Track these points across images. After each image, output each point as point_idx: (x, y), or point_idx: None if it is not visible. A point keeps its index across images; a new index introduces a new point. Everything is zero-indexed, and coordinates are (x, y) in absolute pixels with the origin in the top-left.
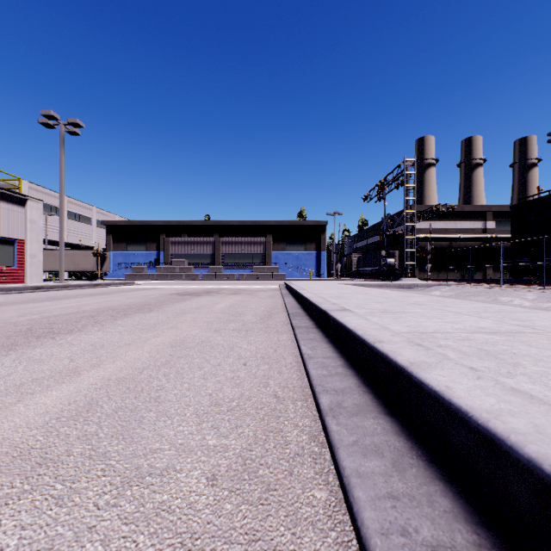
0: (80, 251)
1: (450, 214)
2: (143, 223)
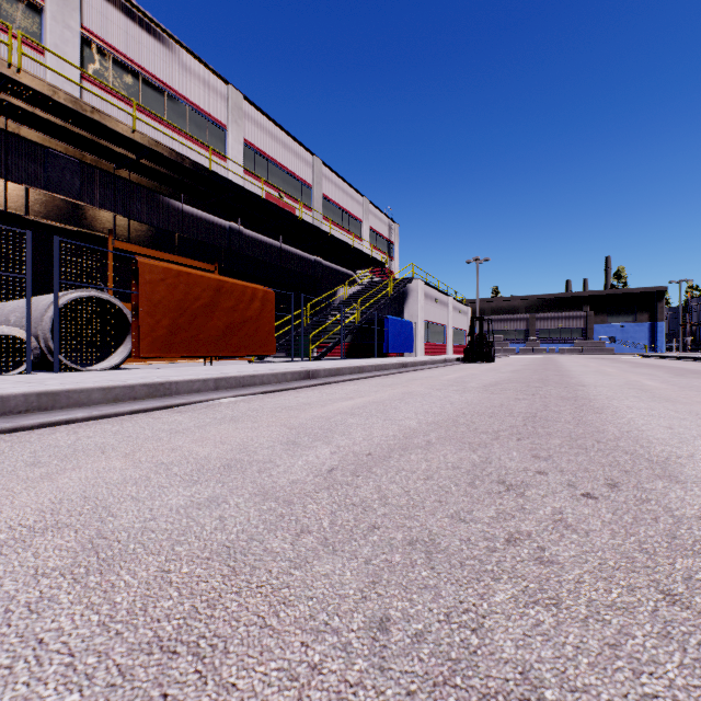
0: None
1: None
2: None
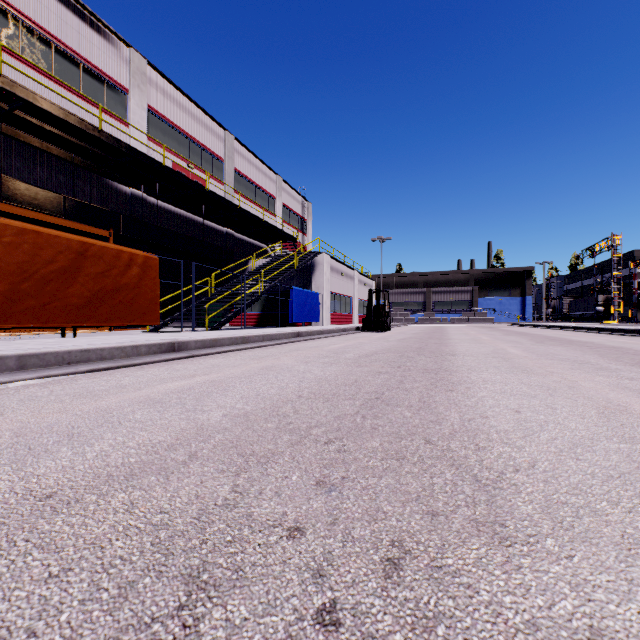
0: None
1: None
2: None
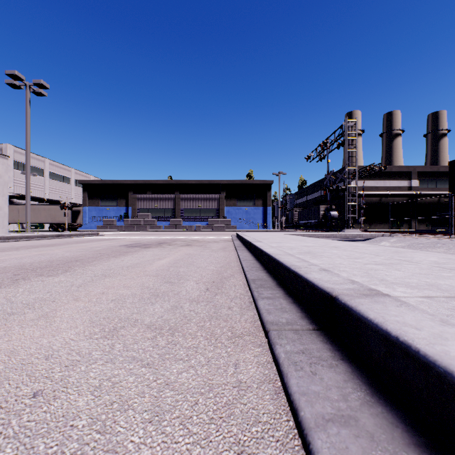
0: (56, 206)
1: (380, 174)
2: (114, 182)
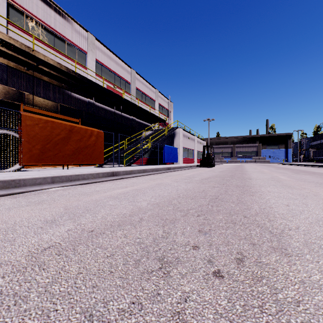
0: None
1: None
2: None
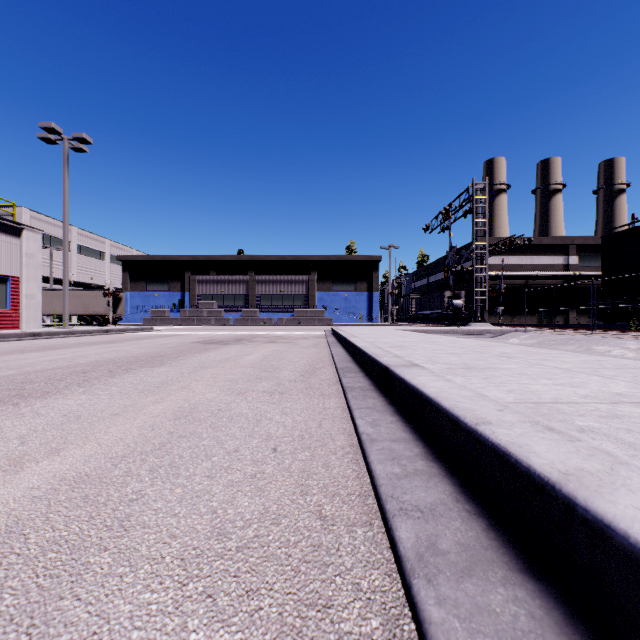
0: (90, 292)
1: (526, 248)
2: (165, 258)
